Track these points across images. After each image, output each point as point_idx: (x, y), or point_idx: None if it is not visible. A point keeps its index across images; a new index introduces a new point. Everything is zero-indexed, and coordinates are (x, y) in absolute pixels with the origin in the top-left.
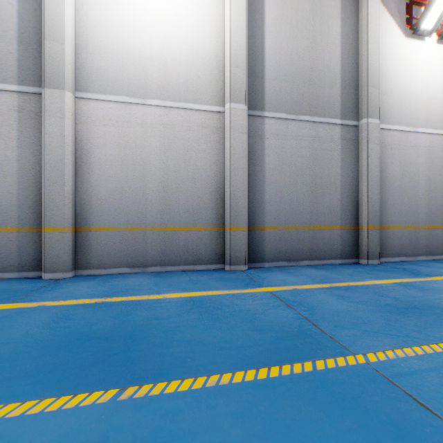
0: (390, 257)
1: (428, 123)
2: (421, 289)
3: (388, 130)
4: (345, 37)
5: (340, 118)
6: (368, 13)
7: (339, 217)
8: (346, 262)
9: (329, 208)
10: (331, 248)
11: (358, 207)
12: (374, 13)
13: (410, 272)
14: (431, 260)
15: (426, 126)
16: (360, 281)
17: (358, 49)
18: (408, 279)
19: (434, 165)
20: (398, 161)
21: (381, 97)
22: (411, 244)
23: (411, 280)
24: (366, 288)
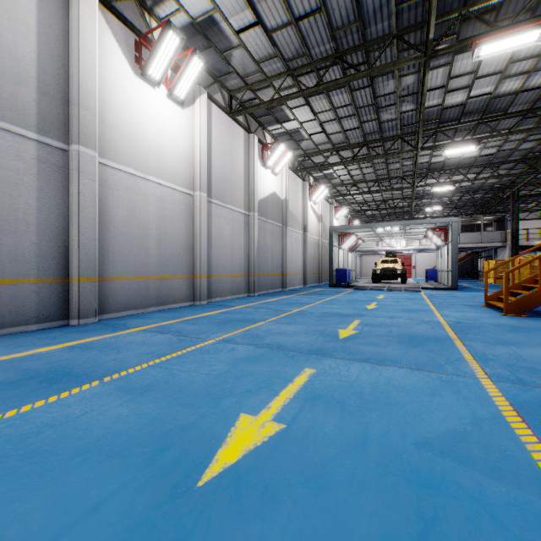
0: (116, 313)
1: (159, 173)
2: (88, 348)
3: (113, 168)
4: (46, 27)
5: (36, 132)
6: (80, 16)
7: (35, 266)
8: (48, 327)
9: (14, 253)
10: (18, 311)
11: (69, 254)
12: (89, 22)
13: (114, 328)
14: (162, 310)
15: (157, 176)
16: (17, 353)
17: (69, 54)
18: (93, 338)
19: (166, 217)
20: (126, 206)
21: (104, 127)
22: (141, 296)
23: (96, 338)
24: (6, 363)
